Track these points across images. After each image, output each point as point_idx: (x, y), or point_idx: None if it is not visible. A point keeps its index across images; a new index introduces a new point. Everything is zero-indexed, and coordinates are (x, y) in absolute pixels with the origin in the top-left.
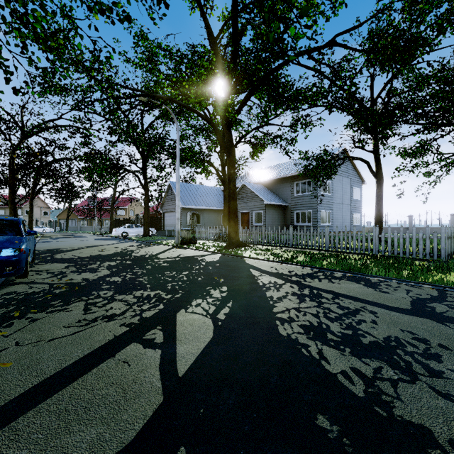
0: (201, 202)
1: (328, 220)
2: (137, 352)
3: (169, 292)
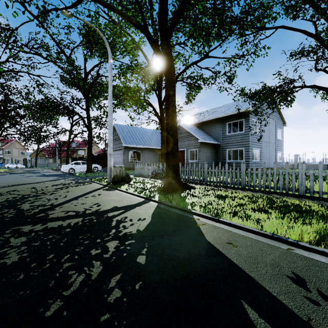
0: (142, 142)
1: (257, 158)
2: None
3: None
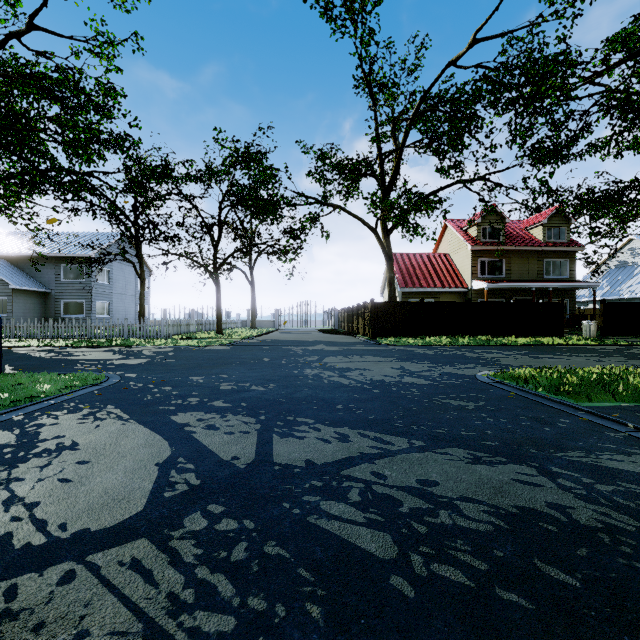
0: None
1: (106, 312)
2: None
3: None
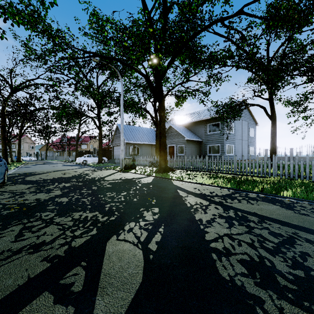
0: (140, 139)
1: (231, 152)
2: (42, 313)
3: (106, 214)
